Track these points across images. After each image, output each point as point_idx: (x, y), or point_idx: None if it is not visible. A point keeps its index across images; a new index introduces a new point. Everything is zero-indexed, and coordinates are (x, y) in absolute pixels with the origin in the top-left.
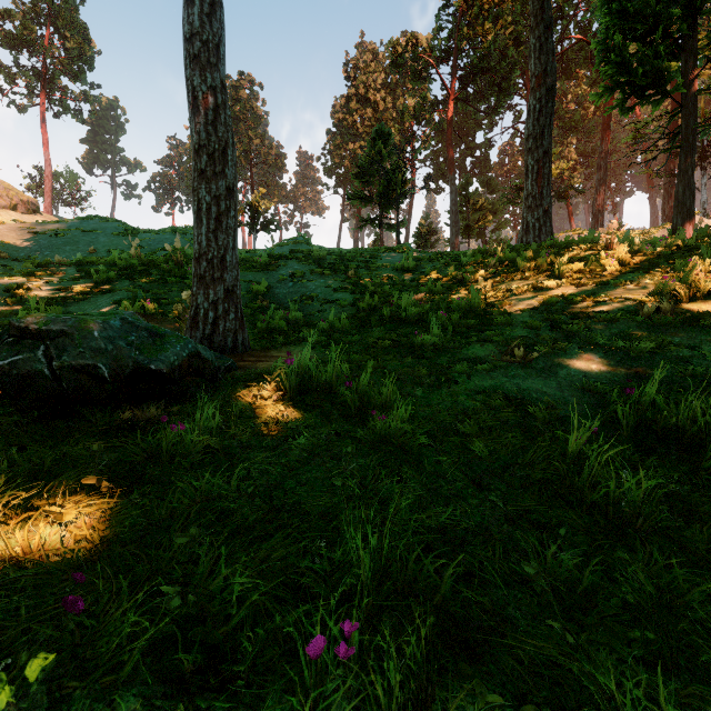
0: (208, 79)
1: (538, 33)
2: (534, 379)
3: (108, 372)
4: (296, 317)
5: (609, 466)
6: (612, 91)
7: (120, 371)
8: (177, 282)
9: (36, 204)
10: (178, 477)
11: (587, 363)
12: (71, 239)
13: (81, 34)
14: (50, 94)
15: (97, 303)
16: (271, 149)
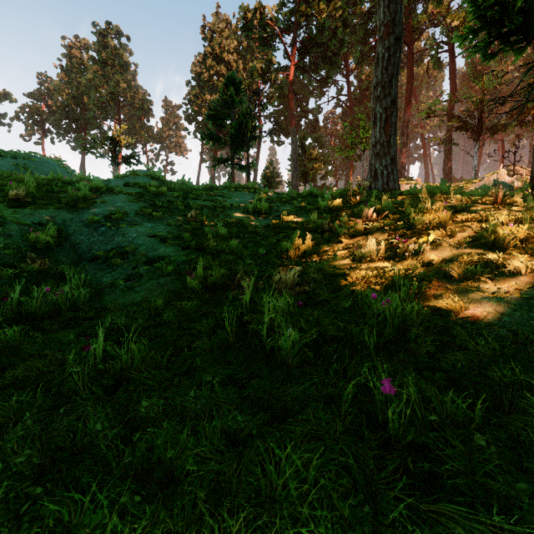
0: None
1: None
2: None
3: None
4: (74, 297)
5: None
6: (478, 32)
7: None
8: None
9: None
10: None
11: None
12: None
13: None
14: None
15: None
16: (137, 94)
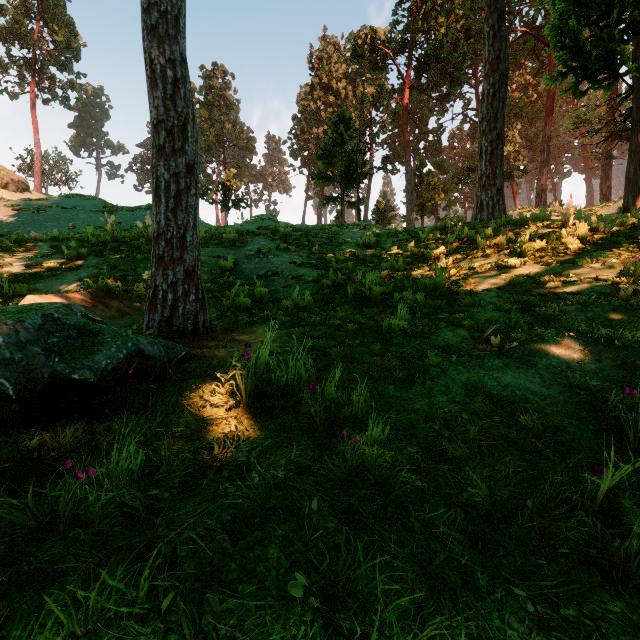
0: (166, 51)
1: (491, 22)
2: (514, 371)
3: (13, 388)
4: (261, 293)
5: (633, 502)
6: (566, 75)
7: (31, 385)
8: (145, 259)
9: (25, 183)
10: (69, 567)
11: (567, 352)
12: (52, 215)
13: (68, 28)
14: (39, 83)
15: (64, 280)
16: (242, 133)
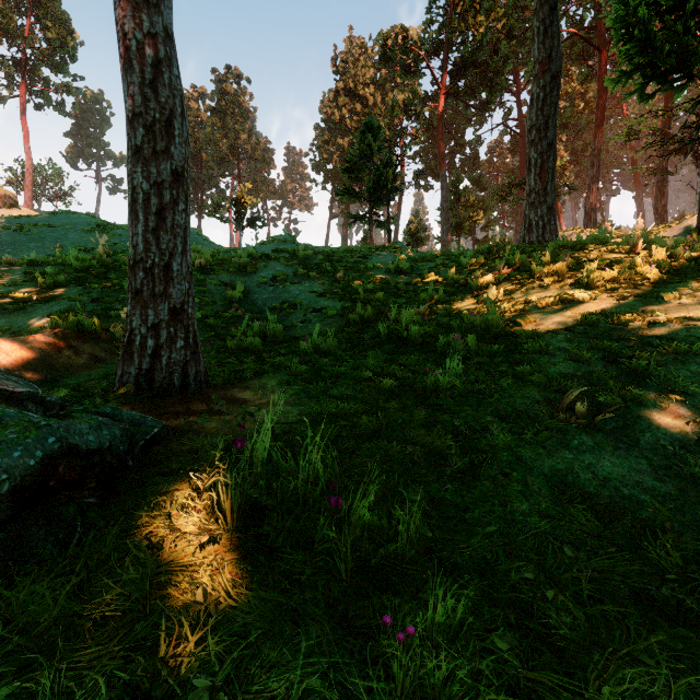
0: (144, 23)
1: (542, 16)
2: (612, 454)
3: None
4: (274, 330)
5: None
6: (631, 75)
7: None
8: None
9: (13, 198)
10: None
11: (677, 423)
12: (37, 235)
13: (63, 25)
14: (31, 86)
15: (32, 315)
16: (259, 144)
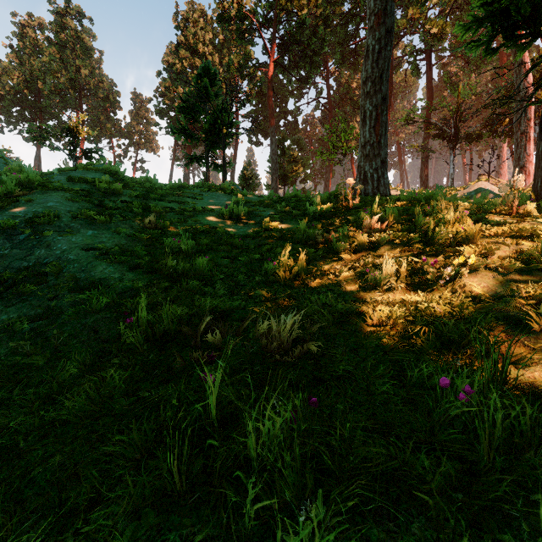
0: None
1: None
2: None
3: None
4: None
5: None
6: (482, 22)
7: None
8: None
9: None
10: None
11: None
12: None
13: None
14: None
15: None
16: (102, 82)
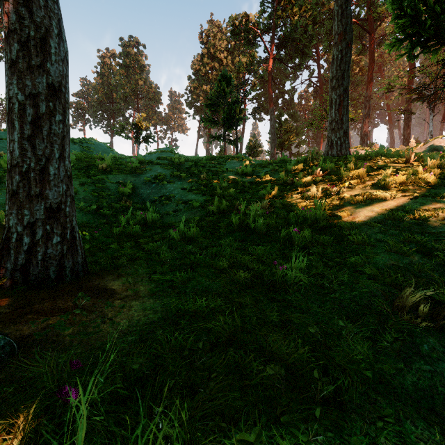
0: None
1: (340, 2)
2: None
3: None
4: (153, 217)
5: None
6: (403, 41)
7: None
8: None
9: None
10: None
11: None
12: None
13: None
14: None
15: None
16: (151, 88)
